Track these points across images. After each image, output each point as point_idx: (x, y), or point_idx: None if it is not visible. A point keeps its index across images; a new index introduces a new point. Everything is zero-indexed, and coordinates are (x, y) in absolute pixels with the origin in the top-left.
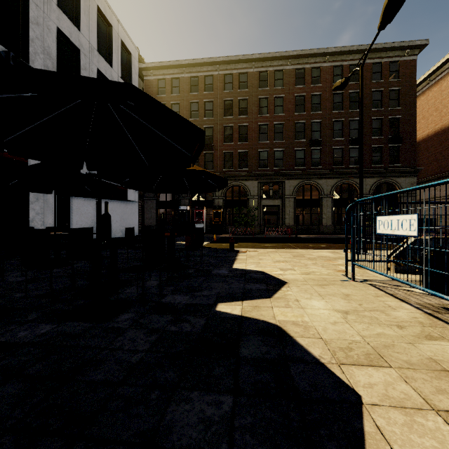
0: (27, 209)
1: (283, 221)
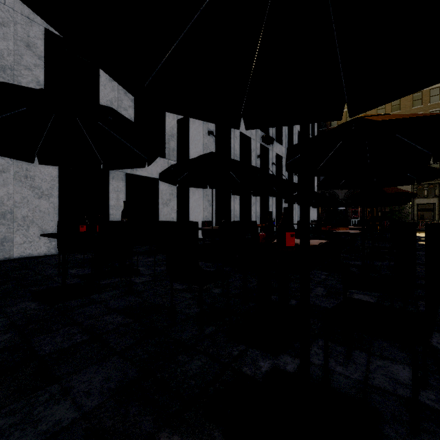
0: (292, 213)
1: (439, 216)
